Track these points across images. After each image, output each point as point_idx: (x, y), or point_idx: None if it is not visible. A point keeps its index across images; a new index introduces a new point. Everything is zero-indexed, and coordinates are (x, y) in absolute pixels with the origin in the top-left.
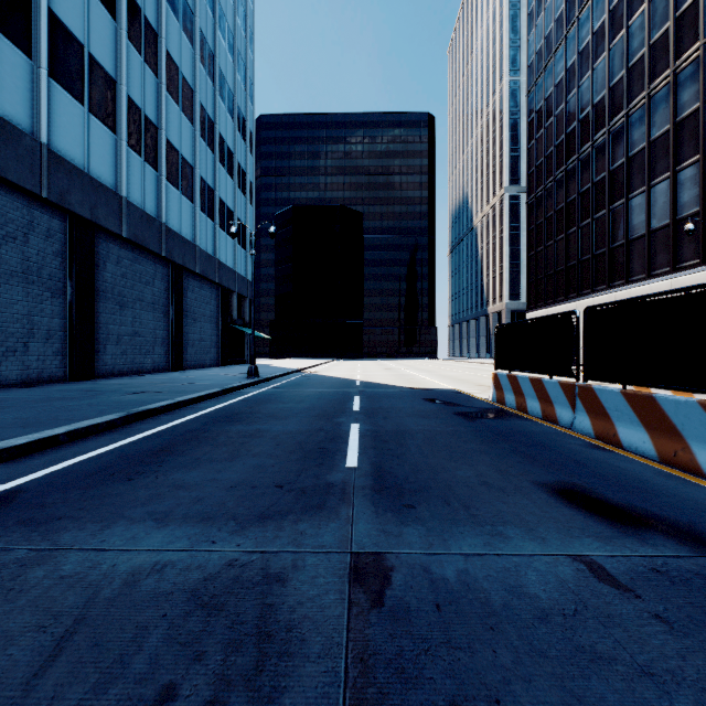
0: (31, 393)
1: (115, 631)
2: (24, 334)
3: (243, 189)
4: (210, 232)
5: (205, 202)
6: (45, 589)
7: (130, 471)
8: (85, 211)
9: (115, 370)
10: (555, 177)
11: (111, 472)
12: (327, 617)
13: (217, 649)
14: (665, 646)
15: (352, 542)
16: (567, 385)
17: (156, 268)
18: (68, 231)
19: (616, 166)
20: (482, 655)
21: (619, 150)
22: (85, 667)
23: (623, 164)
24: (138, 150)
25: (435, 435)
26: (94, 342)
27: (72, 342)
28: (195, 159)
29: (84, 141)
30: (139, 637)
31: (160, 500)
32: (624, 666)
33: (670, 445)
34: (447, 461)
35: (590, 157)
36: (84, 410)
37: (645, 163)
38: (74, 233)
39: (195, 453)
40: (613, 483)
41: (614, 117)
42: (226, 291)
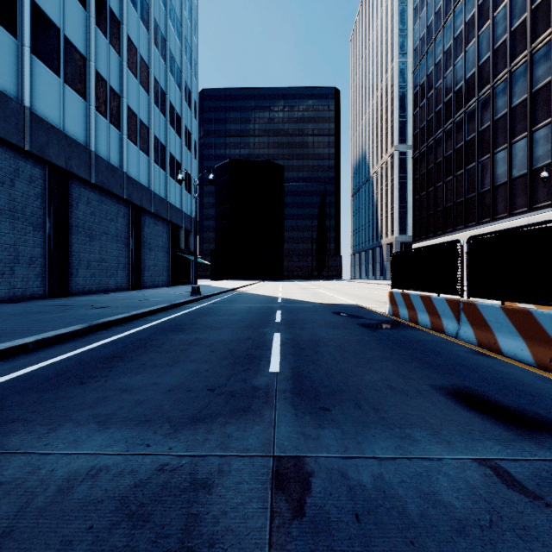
0: (14, 307)
1: (39, 546)
2: (11, 260)
3: (189, 146)
4: (162, 180)
5: (158, 156)
6: None
7: (84, 375)
8: (61, 161)
9: (85, 289)
10: (435, 136)
11: (68, 377)
12: (249, 529)
13: None
14: None
15: (274, 445)
16: (453, 301)
17: (118, 208)
18: (47, 177)
19: (484, 127)
20: None
21: (486, 115)
22: None
23: (490, 126)
24: (104, 114)
25: (344, 343)
26: (68, 267)
27: (50, 267)
28: (150, 122)
29: (60, 106)
30: None
31: (105, 403)
32: None
33: (545, 352)
34: (355, 366)
35: (463, 120)
36: (54, 322)
37: (507, 125)
38: (52, 179)
39: (142, 359)
40: (501, 387)
41: (483, 89)
42: (175, 227)
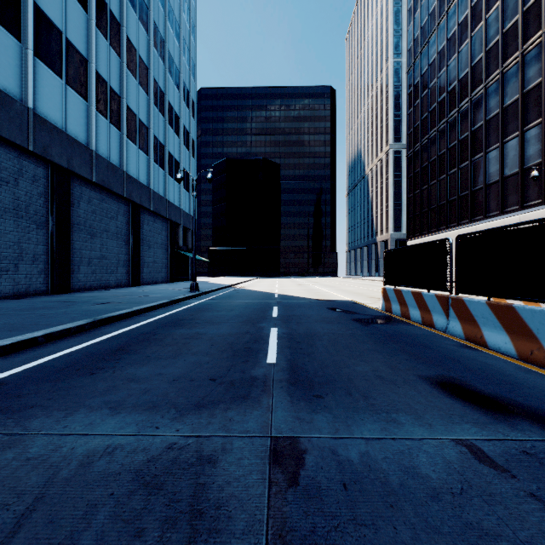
0: (19, 303)
1: (68, 509)
2: (15, 257)
3: (187, 145)
4: (161, 178)
5: (157, 155)
6: (13, 470)
7: (93, 367)
8: (63, 161)
9: (87, 285)
10: (429, 135)
11: (77, 368)
12: (250, 495)
13: (155, 525)
14: (542, 523)
15: (272, 427)
16: (442, 297)
17: (119, 206)
18: (50, 177)
19: (476, 127)
20: (384, 532)
21: (479, 115)
22: (39, 544)
23: (482, 126)
24: (105, 114)
25: (337, 337)
26: (70, 264)
27: (53, 264)
28: (150, 121)
29: (62, 107)
30: (89, 514)
31: (115, 391)
32: (509, 542)
33: (527, 345)
34: (348, 358)
35: (456, 120)
36: (59, 317)
37: (500, 125)
38: (54, 178)
39: (146, 352)
40: (483, 377)
41: (475, 89)
42: (174, 224)
